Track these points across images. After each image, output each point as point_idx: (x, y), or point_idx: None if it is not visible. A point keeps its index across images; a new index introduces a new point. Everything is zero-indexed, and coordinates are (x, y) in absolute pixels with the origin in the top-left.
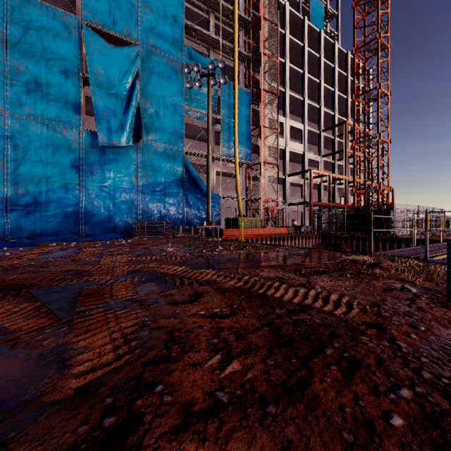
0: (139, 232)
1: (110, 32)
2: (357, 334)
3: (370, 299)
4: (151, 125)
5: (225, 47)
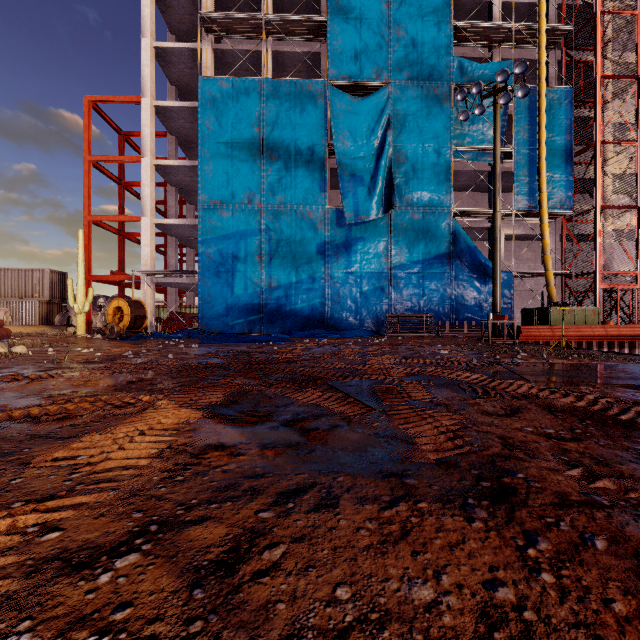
0: (390, 329)
1: (356, 83)
2: None
3: None
4: (406, 186)
5: (520, 33)
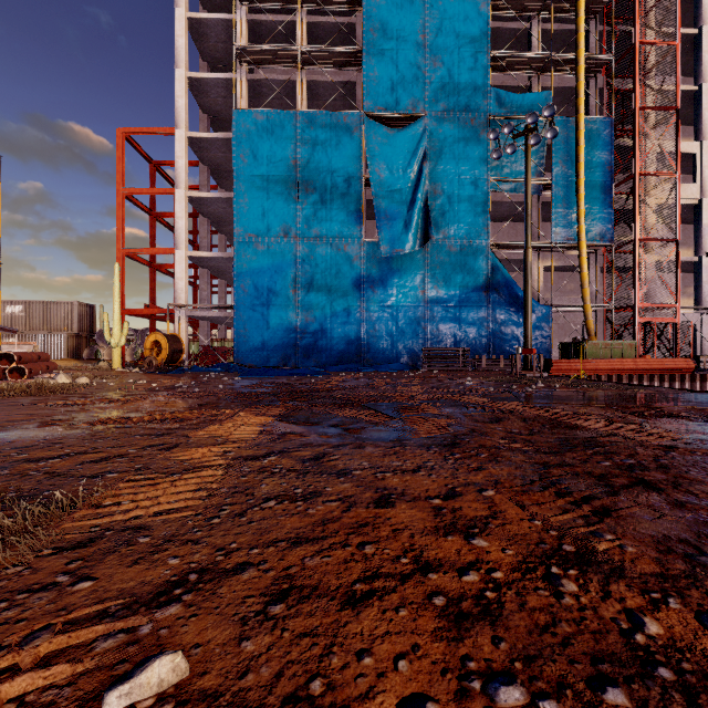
0: (426, 363)
1: (392, 115)
2: (637, 446)
3: (702, 436)
4: (443, 218)
5: (559, 63)
